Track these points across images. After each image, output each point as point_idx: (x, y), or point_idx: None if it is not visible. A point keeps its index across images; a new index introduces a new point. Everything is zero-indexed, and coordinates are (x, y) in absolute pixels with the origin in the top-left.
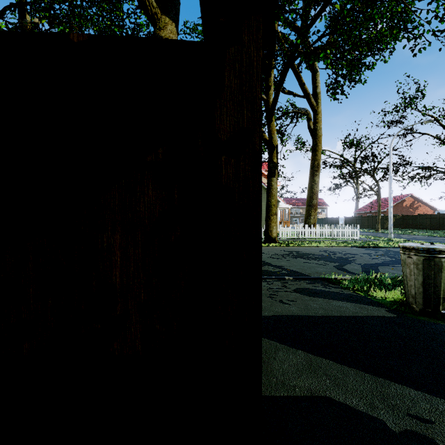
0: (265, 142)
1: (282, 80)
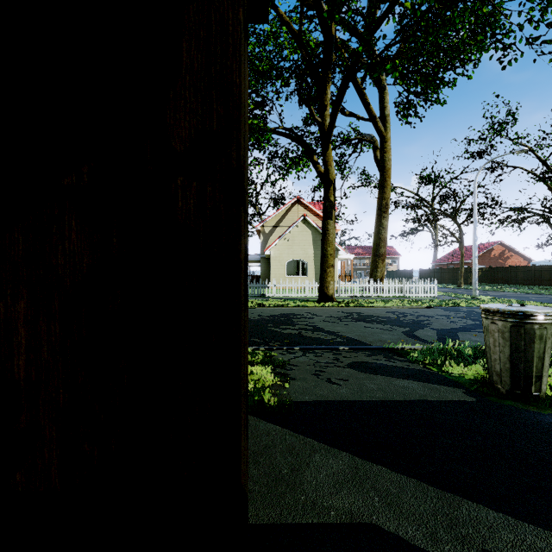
0: (320, 176)
1: (341, 98)
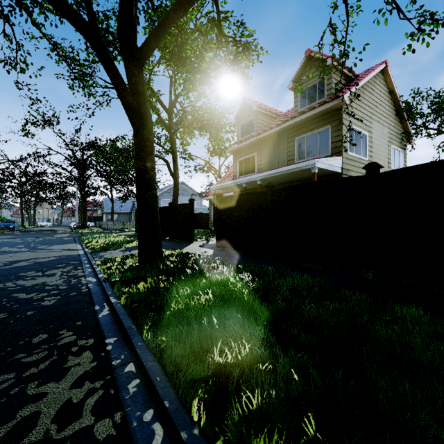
0: None
1: None
